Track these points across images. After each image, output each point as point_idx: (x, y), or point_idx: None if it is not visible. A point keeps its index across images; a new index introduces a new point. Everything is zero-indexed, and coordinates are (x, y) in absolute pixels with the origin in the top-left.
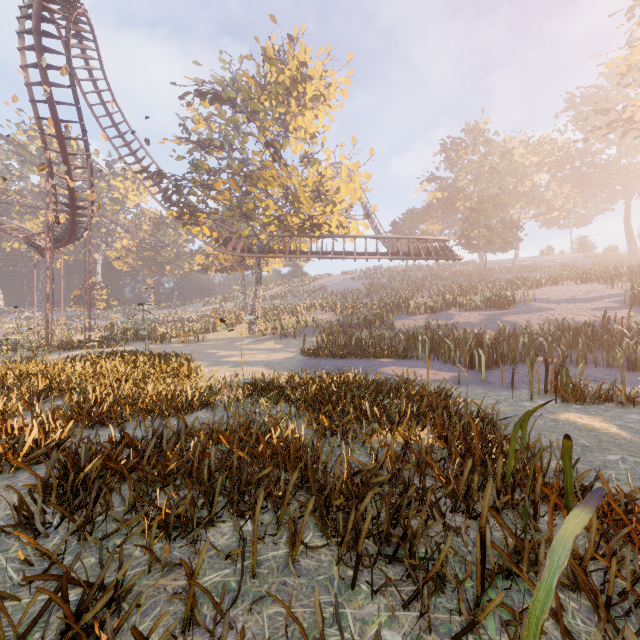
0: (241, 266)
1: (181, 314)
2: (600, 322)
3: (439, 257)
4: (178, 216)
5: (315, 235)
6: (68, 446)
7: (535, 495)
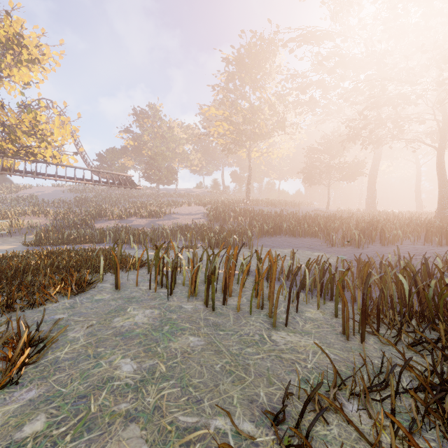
0: None
1: None
2: (193, 224)
3: (126, 186)
4: None
5: (30, 159)
6: None
7: None
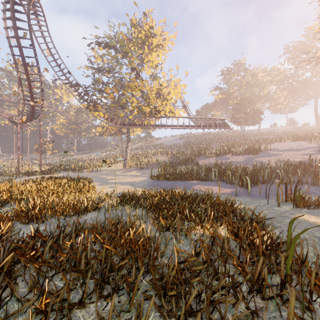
0: (120, 132)
1: (90, 157)
2: (307, 161)
3: (221, 128)
4: (87, 106)
5: (157, 116)
6: (5, 238)
7: (310, 286)
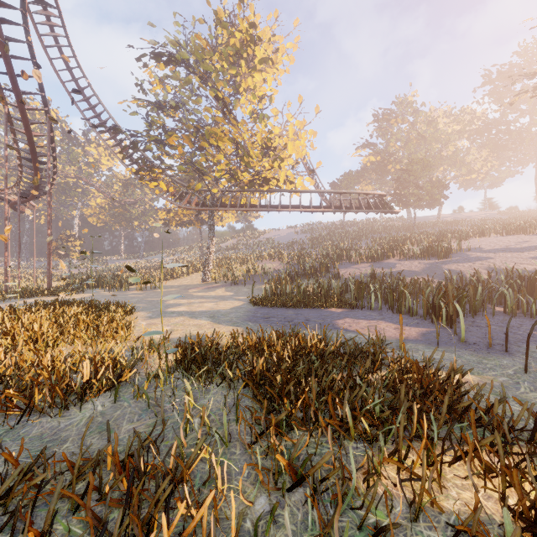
0: (198, 220)
1: (146, 263)
2: None
3: (379, 210)
4: (136, 172)
5: (264, 190)
6: None
7: None
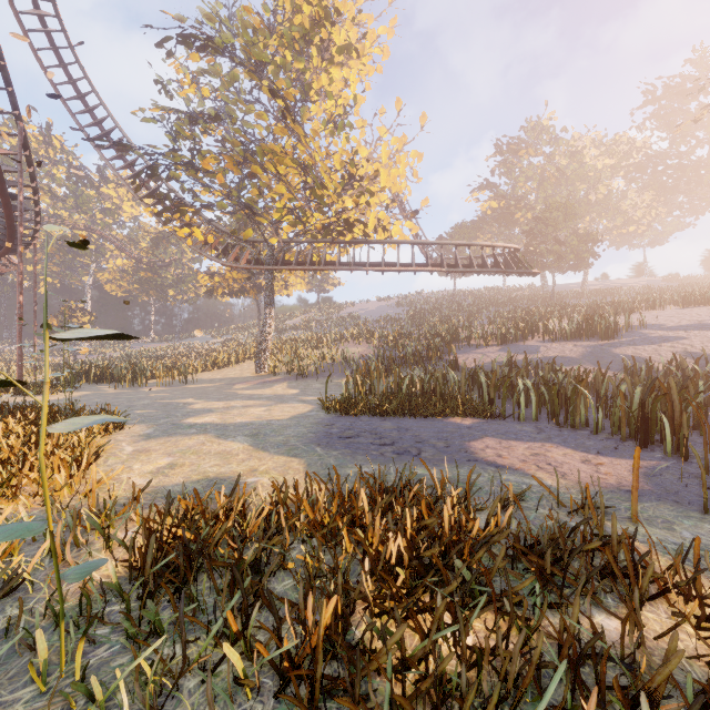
0: (254, 287)
1: (184, 347)
2: None
3: (511, 270)
4: (158, 212)
5: (345, 240)
6: None
7: None
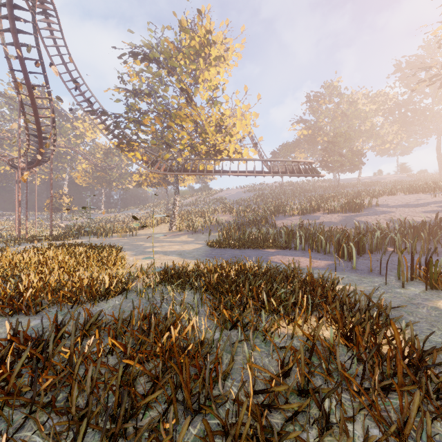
0: (165, 182)
1: (123, 216)
2: (432, 221)
3: (308, 174)
4: (118, 144)
5: (217, 158)
6: None
7: None
